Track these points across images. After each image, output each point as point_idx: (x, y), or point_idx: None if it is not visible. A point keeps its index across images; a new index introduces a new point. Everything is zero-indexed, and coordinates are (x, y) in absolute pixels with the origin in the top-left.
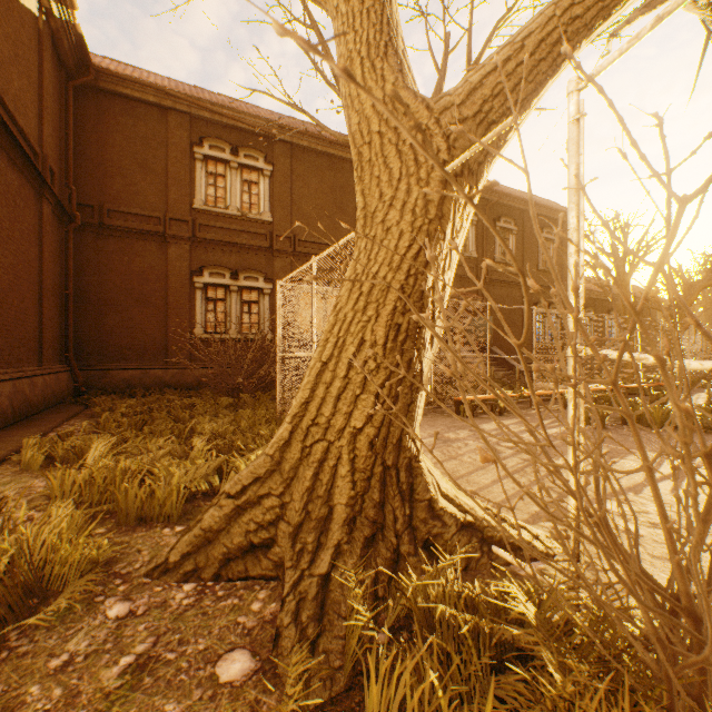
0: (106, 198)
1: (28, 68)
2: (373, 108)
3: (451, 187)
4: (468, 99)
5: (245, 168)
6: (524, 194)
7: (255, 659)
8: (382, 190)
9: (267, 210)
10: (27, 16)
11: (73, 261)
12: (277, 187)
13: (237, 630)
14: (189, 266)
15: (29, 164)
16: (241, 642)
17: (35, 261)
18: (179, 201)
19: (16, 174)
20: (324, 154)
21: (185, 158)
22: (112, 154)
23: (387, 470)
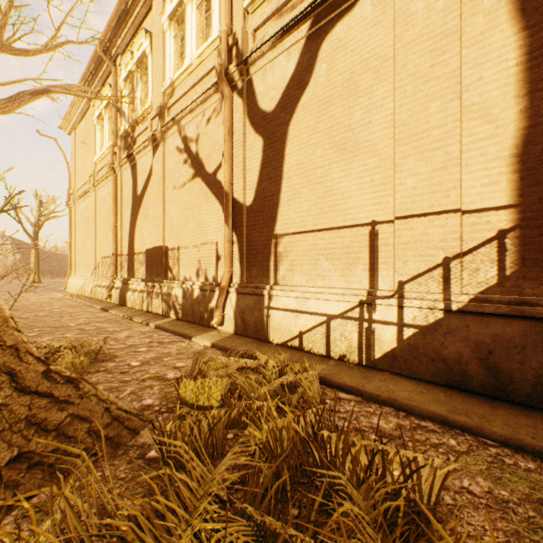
0: None
1: None
2: None
3: None
4: None
5: None
6: None
7: None
8: None
9: None
10: None
11: None
12: None
13: None
14: None
15: None
16: None
17: None
18: None
19: None
20: None
21: None
22: None
23: None
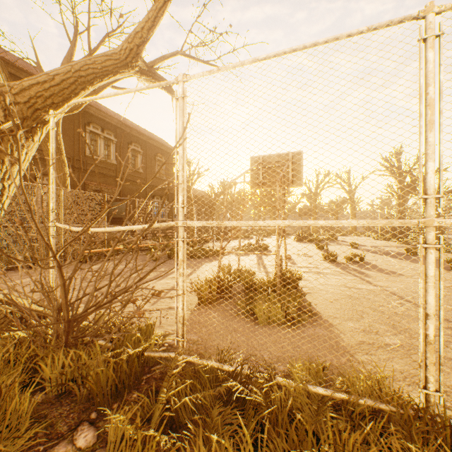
0: None
1: None
2: None
3: (8, 136)
4: (22, 93)
5: None
6: (148, 132)
7: None
8: None
9: None
10: None
11: None
12: None
13: None
14: None
15: None
16: None
17: None
18: None
19: None
20: None
21: None
22: None
23: None
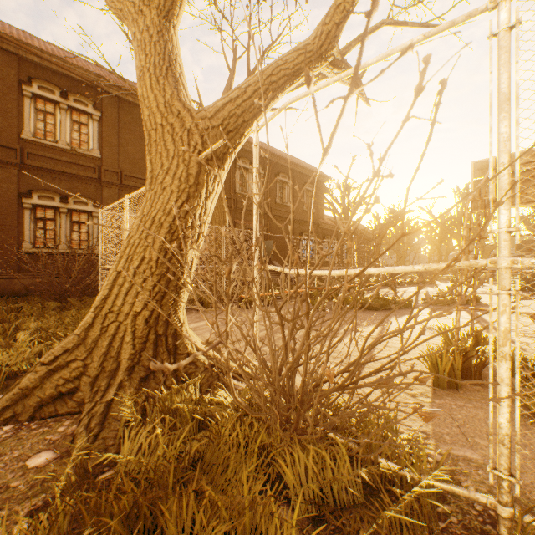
0: None
1: None
2: (158, 108)
3: (204, 166)
4: (216, 115)
5: (75, 110)
6: (295, 159)
7: (56, 453)
8: (163, 162)
9: (96, 148)
10: None
11: None
12: (106, 130)
13: (45, 442)
14: (17, 188)
15: None
16: (48, 447)
17: None
18: (6, 130)
19: None
20: None
21: (12, 93)
22: None
23: (159, 337)
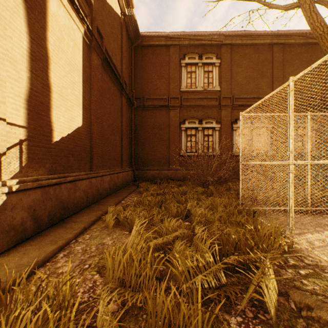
0: (145, 94)
1: (117, 39)
2: None
3: None
4: None
5: (205, 65)
6: None
7: None
8: None
9: (217, 85)
10: (116, 16)
11: (133, 123)
12: (222, 71)
13: None
14: (178, 120)
15: (117, 79)
16: None
17: (119, 123)
18: (174, 89)
19: (112, 84)
20: (250, 45)
21: (176, 67)
22: (147, 73)
23: None
